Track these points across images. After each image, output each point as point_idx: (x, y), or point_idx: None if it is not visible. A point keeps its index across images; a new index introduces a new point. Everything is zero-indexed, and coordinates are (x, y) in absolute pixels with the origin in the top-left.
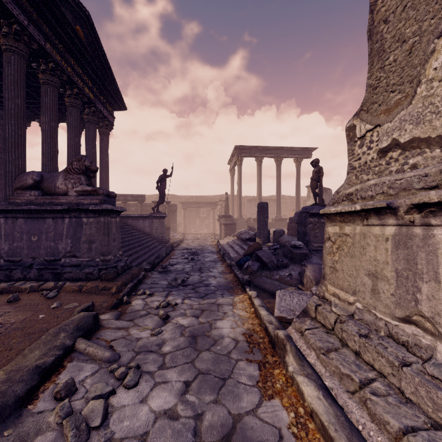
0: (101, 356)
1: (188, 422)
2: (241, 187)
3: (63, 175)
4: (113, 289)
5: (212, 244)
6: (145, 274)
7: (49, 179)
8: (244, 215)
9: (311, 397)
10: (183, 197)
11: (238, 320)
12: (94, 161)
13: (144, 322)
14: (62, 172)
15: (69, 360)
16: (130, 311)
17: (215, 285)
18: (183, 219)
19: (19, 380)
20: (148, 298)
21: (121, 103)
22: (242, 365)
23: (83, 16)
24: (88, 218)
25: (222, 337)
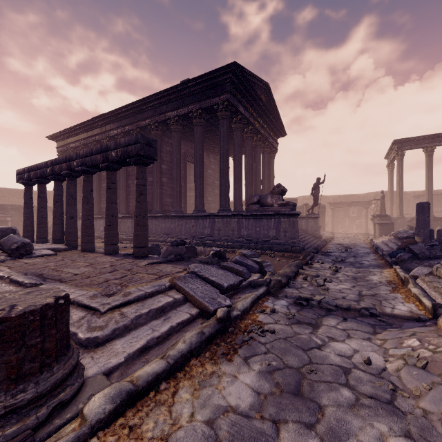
0: (312, 274)
1: (356, 291)
2: (401, 184)
3: (270, 195)
4: (301, 257)
5: (364, 242)
6: (313, 254)
7: (263, 198)
8: (407, 214)
9: (414, 291)
10: (330, 197)
11: (383, 277)
12: (267, 179)
13: (325, 271)
14: (269, 194)
15: (299, 274)
16: (314, 267)
17: (367, 264)
18: (331, 219)
19: (289, 273)
20: (322, 264)
21: (283, 132)
22: (382, 286)
23: (265, 88)
24: (284, 219)
25: (371, 280)
